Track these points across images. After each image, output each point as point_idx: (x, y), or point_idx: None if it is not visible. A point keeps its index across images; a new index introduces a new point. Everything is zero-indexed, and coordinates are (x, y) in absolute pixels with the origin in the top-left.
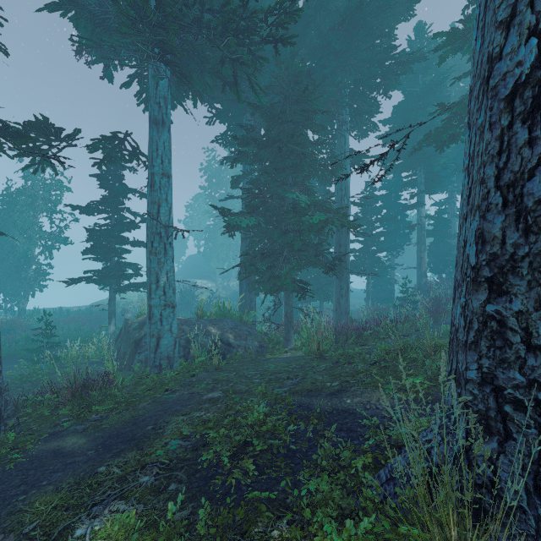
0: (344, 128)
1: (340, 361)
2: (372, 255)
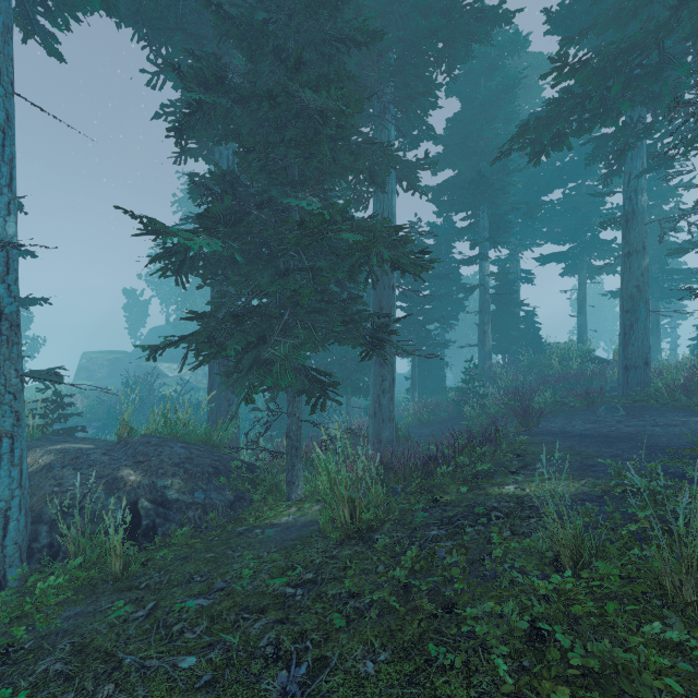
0: (387, 117)
1: (412, 582)
2: (419, 328)
